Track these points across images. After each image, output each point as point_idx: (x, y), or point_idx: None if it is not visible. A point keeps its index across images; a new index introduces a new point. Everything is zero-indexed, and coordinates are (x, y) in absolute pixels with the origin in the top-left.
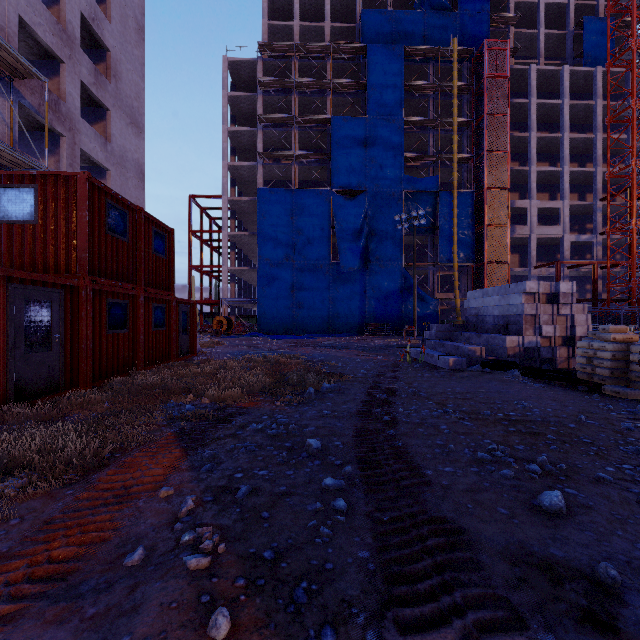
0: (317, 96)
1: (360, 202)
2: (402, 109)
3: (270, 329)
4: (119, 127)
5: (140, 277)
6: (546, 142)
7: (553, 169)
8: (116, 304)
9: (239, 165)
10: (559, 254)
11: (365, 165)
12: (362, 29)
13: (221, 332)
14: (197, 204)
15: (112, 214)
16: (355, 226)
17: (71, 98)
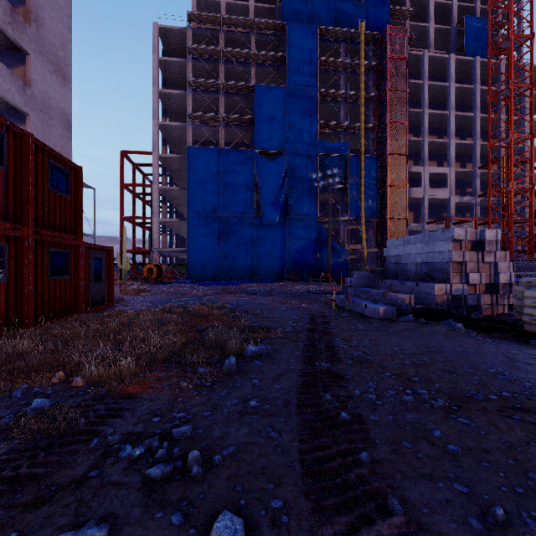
0: (242, 66)
1: (280, 162)
2: (317, 81)
3: (198, 276)
4: (41, 73)
5: (27, 216)
6: (436, 118)
7: (441, 141)
8: None
9: (169, 125)
10: (445, 213)
11: (285, 129)
12: (282, 10)
13: (151, 279)
14: (129, 160)
15: None
16: (276, 183)
17: None
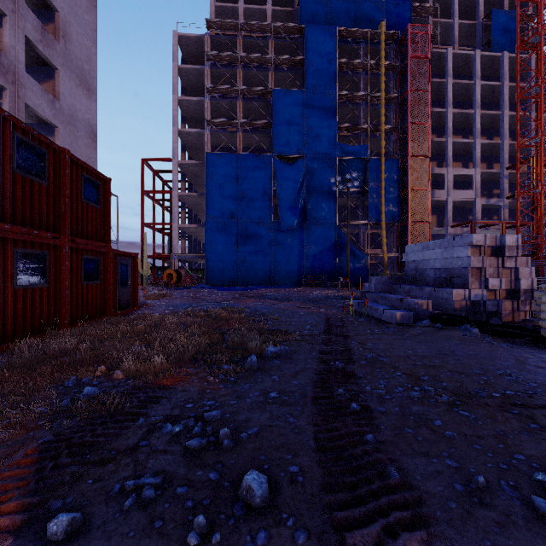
0: (260, 70)
1: (298, 167)
2: (336, 84)
3: (217, 281)
4: (68, 87)
5: (65, 226)
6: (460, 117)
7: (467, 141)
8: (29, 255)
9: (188, 131)
10: (471, 215)
11: (303, 133)
12: (300, 12)
13: (171, 284)
14: (150, 167)
15: (23, 151)
16: (294, 188)
17: (14, 51)
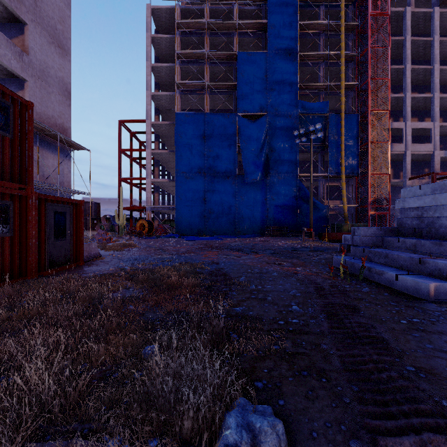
0: (225, 36)
1: (261, 123)
2: (297, 44)
3: (185, 231)
4: (39, 43)
5: None
6: (417, 74)
7: (425, 96)
8: None
9: (160, 95)
10: (426, 168)
11: (266, 92)
12: None
13: (143, 233)
14: (127, 128)
15: None
16: (257, 144)
17: None
